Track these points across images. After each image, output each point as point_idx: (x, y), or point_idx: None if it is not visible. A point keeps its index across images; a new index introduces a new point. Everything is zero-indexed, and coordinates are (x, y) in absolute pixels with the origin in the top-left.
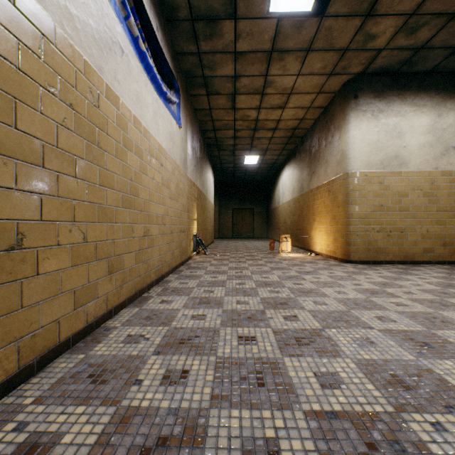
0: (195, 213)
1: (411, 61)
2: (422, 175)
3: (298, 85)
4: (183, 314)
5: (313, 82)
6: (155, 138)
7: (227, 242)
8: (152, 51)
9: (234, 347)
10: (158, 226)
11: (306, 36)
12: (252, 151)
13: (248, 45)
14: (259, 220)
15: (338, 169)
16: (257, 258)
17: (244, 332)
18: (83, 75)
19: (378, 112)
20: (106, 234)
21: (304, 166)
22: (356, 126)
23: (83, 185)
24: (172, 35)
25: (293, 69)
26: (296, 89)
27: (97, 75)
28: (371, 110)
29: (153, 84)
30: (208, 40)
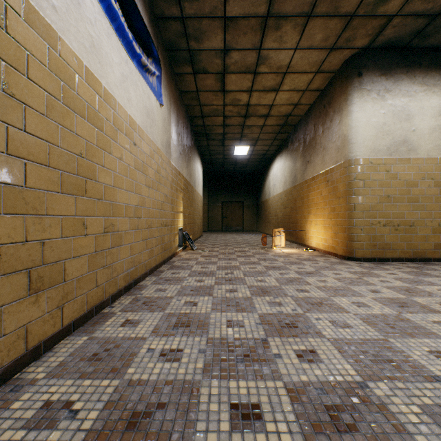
0: (180, 205)
1: (424, 32)
2: (433, 163)
3: (294, 62)
4: (149, 348)
5: (312, 58)
6: (124, 108)
7: (217, 236)
8: None
9: (224, 437)
10: (128, 219)
11: None
12: (242, 140)
13: (240, 7)
14: (249, 213)
15: (339, 156)
16: (249, 254)
17: (239, 392)
18: None
19: (384, 92)
20: (25, 232)
21: (298, 155)
22: (360, 108)
23: None
24: None
25: (290, 41)
26: (293, 68)
27: None
28: (377, 89)
29: (120, 38)
30: None
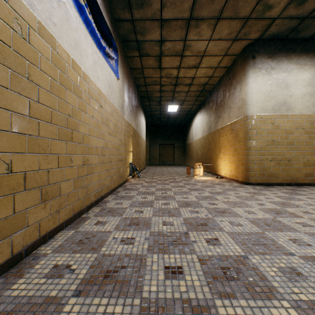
0: (130, 147)
1: (297, 29)
2: (304, 118)
3: (209, 49)
4: (114, 237)
5: (221, 46)
6: (94, 83)
7: (155, 168)
8: (91, 8)
9: (161, 282)
10: (97, 156)
11: (217, 6)
12: (173, 101)
13: (171, 13)
14: (178, 152)
15: (239, 113)
16: (178, 180)
17: (170, 260)
18: (7, 2)
19: (271, 69)
20: (38, 164)
21: (212, 112)
22: (254, 80)
23: (7, 115)
24: (111, 4)
25: (206, 35)
26: (208, 52)
27: (27, 9)
28: (265, 67)
29: (92, 37)
30: (140, 8)
